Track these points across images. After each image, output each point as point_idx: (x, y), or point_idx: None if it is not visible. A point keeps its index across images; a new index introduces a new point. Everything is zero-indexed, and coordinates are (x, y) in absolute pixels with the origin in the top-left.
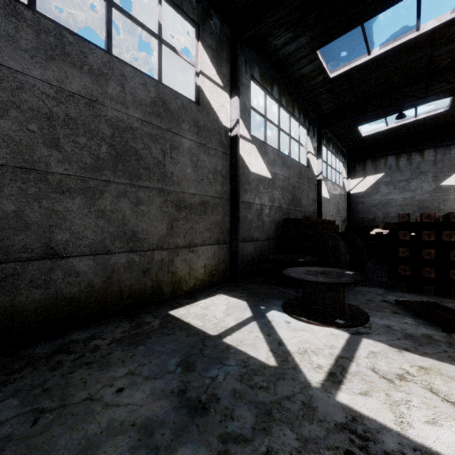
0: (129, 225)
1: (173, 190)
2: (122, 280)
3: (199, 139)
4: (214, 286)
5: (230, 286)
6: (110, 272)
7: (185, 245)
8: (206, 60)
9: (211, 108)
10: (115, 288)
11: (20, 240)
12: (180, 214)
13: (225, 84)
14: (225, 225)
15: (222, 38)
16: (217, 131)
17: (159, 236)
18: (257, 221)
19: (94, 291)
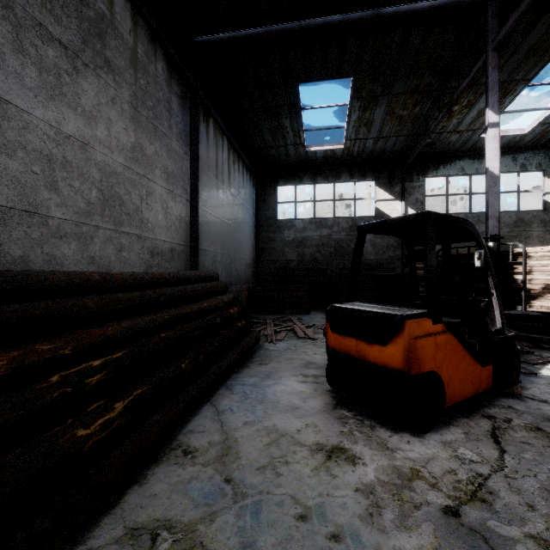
0: None
1: None
2: None
3: (545, 228)
4: None
5: None
6: None
7: None
8: None
9: None
10: None
11: None
12: None
13: None
14: None
15: None
16: None
17: None
18: None
19: None
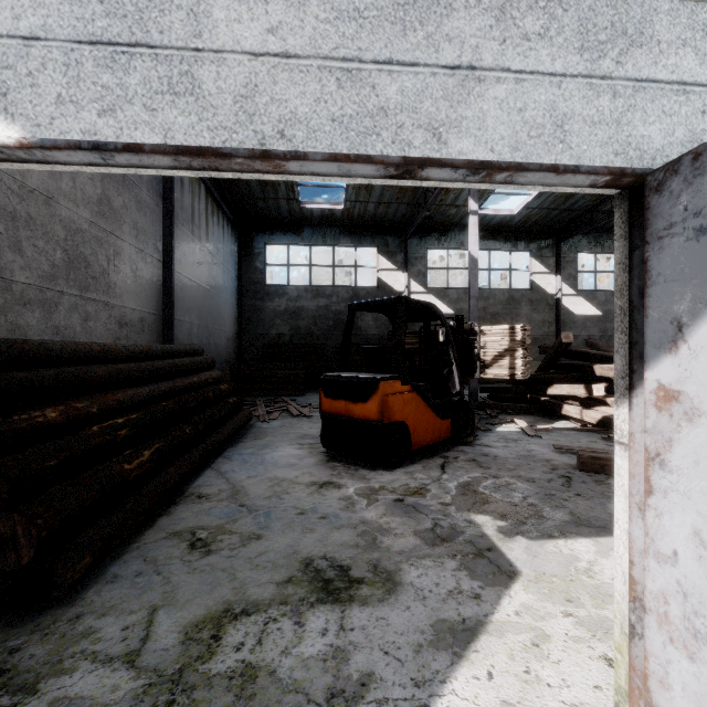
0: None
1: None
2: None
3: (532, 307)
4: None
5: None
6: None
7: None
8: (537, 264)
9: (540, 288)
10: None
11: None
12: None
13: (551, 270)
14: None
15: (548, 245)
16: (545, 298)
17: None
18: (584, 347)
19: None
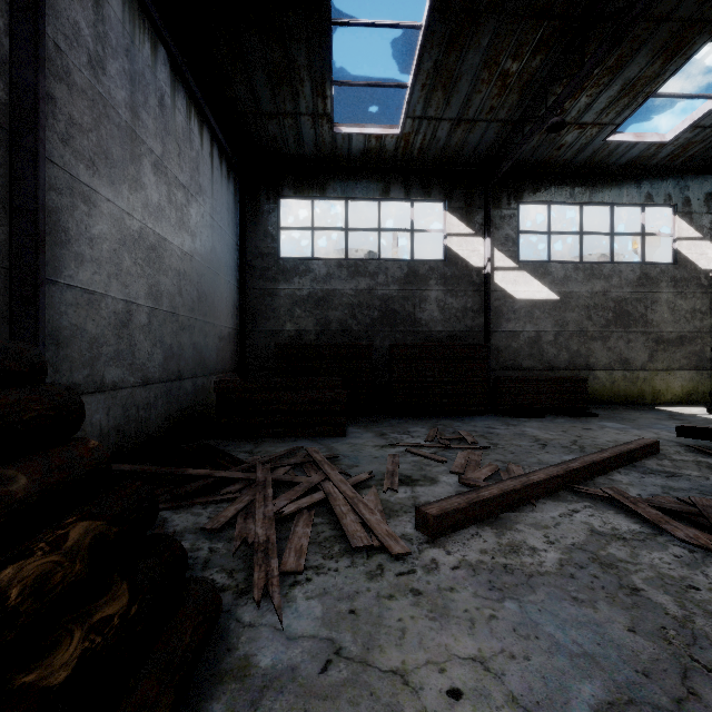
0: (623, 355)
1: (652, 331)
2: (619, 386)
3: (676, 290)
4: (691, 403)
5: (710, 405)
6: (613, 380)
7: (662, 369)
8: (683, 226)
9: (688, 261)
10: (616, 389)
11: (578, 361)
12: (659, 347)
13: (705, 234)
14: (704, 354)
15: (701, 197)
16: (695, 277)
17: (642, 362)
18: None
19: (605, 388)
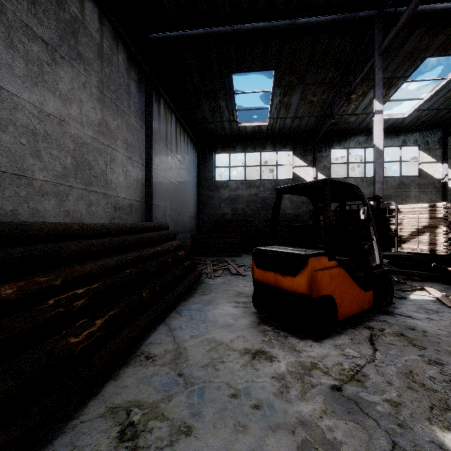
0: None
1: None
2: None
3: (420, 190)
4: None
5: None
6: None
7: None
8: (424, 156)
9: (428, 174)
10: None
11: None
12: None
13: (438, 159)
14: None
15: (435, 140)
16: (432, 183)
17: None
18: None
19: None
